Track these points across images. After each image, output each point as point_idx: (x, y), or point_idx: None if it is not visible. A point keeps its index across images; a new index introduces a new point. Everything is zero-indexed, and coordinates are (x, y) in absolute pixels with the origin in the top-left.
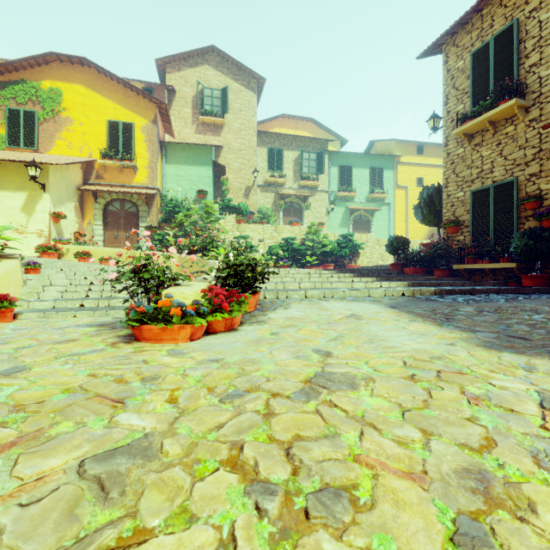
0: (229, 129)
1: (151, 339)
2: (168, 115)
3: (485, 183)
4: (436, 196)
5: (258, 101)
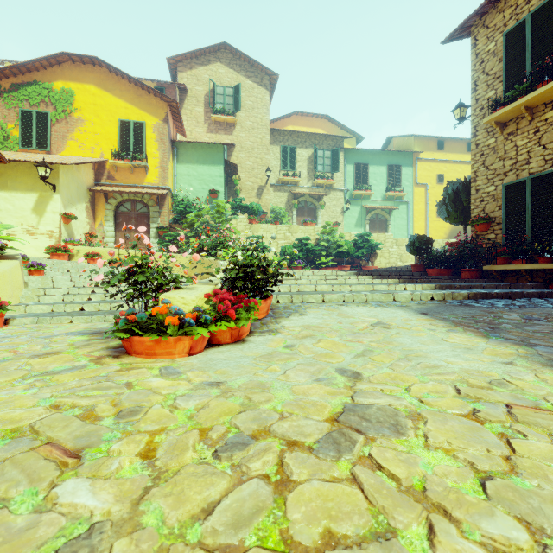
0: (242, 127)
1: (143, 353)
2: (179, 114)
3: (521, 175)
4: (462, 191)
5: (271, 99)
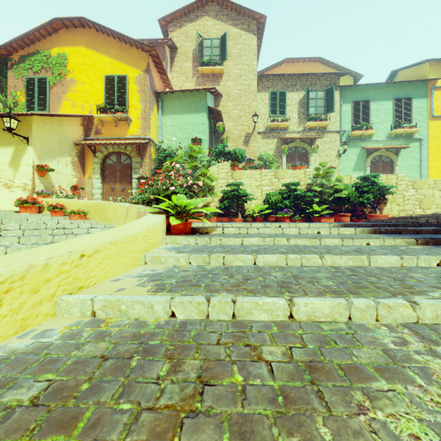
0: (229, 76)
1: None
2: (161, 64)
3: None
4: None
5: (259, 47)
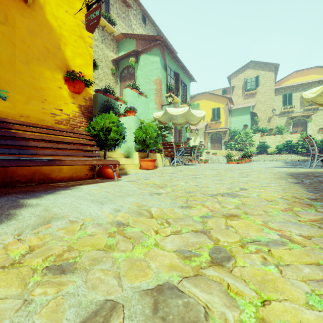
0: (259, 93)
1: (230, 163)
2: (231, 100)
3: None
4: None
5: (277, 72)
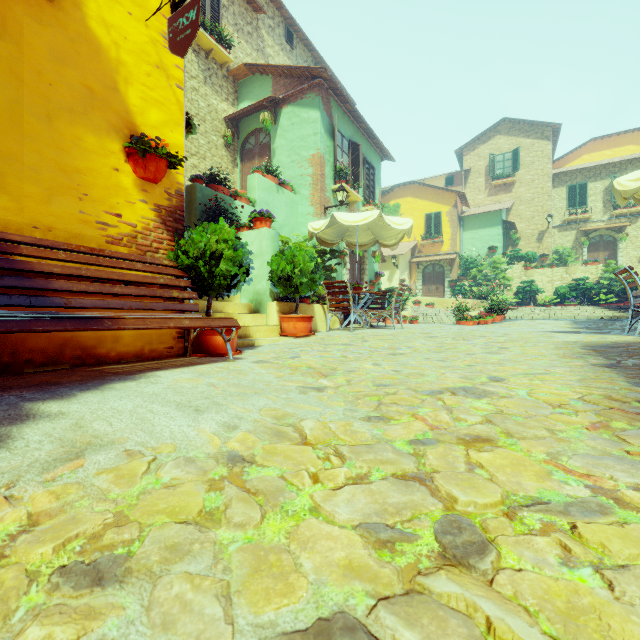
0: (521, 183)
1: (462, 324)
2: (464, 197)
3: None
4: None
5: (556, 141)
